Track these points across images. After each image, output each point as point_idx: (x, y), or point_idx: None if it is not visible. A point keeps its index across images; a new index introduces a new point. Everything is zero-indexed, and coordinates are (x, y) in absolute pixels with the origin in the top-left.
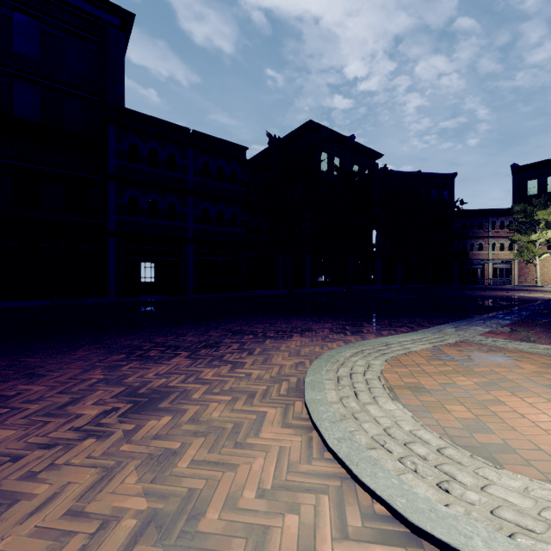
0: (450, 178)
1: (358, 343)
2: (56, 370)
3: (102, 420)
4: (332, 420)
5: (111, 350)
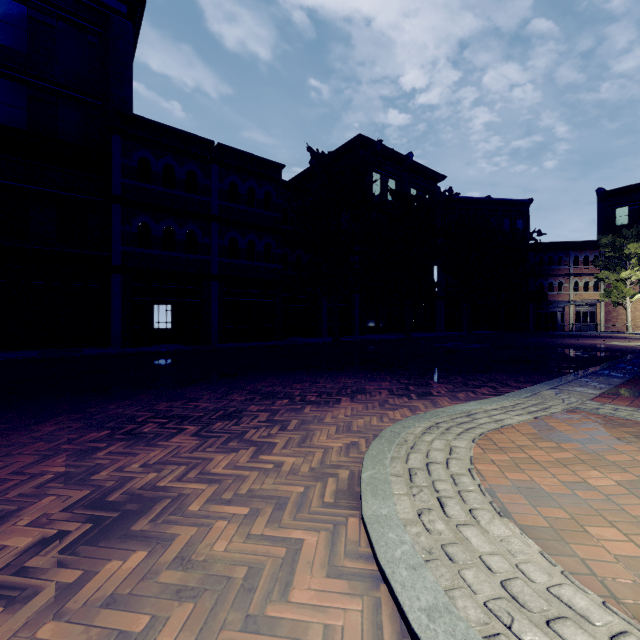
0: (525, 205)
1: (430, 413)
2: (0, 458)
3: (30, 560)
4: (412, 563)
5: (92, 424)
